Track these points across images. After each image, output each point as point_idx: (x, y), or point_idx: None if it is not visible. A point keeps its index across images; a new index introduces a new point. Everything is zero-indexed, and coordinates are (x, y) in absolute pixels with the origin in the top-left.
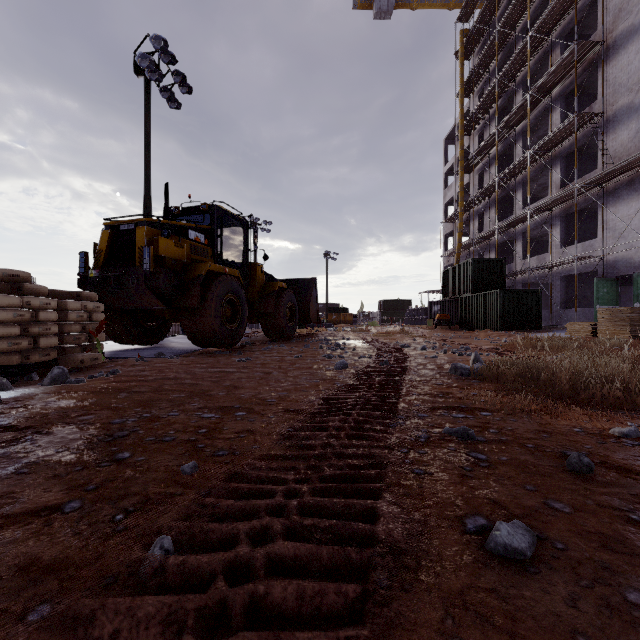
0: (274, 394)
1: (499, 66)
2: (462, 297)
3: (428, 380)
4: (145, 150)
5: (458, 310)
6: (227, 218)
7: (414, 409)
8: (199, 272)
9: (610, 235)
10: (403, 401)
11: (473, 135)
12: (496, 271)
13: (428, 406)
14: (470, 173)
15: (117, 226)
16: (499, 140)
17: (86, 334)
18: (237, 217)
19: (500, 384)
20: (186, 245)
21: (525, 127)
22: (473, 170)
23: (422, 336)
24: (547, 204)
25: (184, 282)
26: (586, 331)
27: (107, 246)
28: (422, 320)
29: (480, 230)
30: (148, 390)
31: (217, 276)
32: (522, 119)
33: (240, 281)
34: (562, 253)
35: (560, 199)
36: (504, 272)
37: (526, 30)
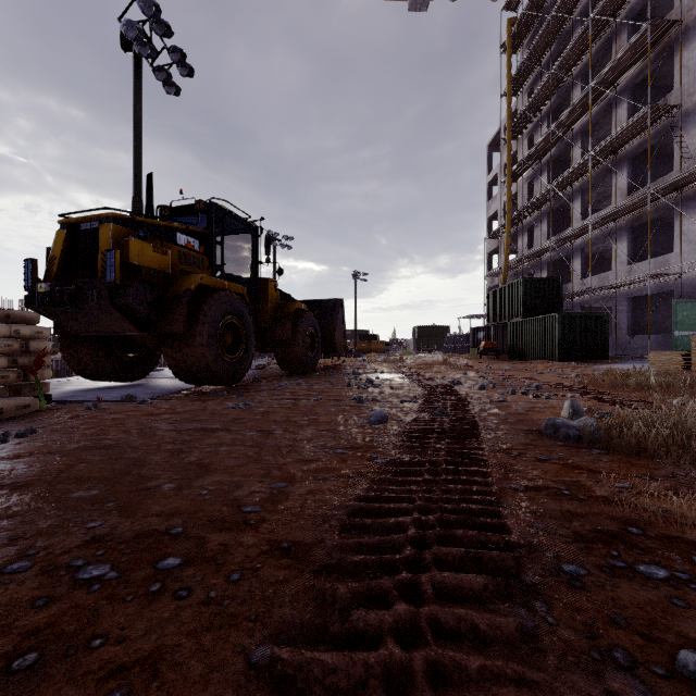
0: (262, 488)
1: (552, 59)
2: (512, 322)
3: (520, 449)
4: (134, 142)
5: (506, 337)
6: (231, 222)
7: (542, 543)
8: (187, 286)
9: (690, 249)
10: (513, 520)
11: (522, 138)
12: (551, 292)
13: (564, 531)
14: (518, 182)
15: (77, 225)
16: (553, 143)
17: (18, 370)
18: (244, 220)
19: (646, 459)
20: (172, 252)
21: (584, 126)
22: (522, 177)
23: (471, 368)
24: (612, 214)
25: (166, 299)
26: (675, 363)
27: (62, 251)
28: (463, 348)
29: (530, 246)
30: (34, 481)
31: (212, 292)
32: (580, 117)
33: (245, 300)
34: (629, 271)
35: (628, 207)
36: (561, 293)
37: (584, 16)
